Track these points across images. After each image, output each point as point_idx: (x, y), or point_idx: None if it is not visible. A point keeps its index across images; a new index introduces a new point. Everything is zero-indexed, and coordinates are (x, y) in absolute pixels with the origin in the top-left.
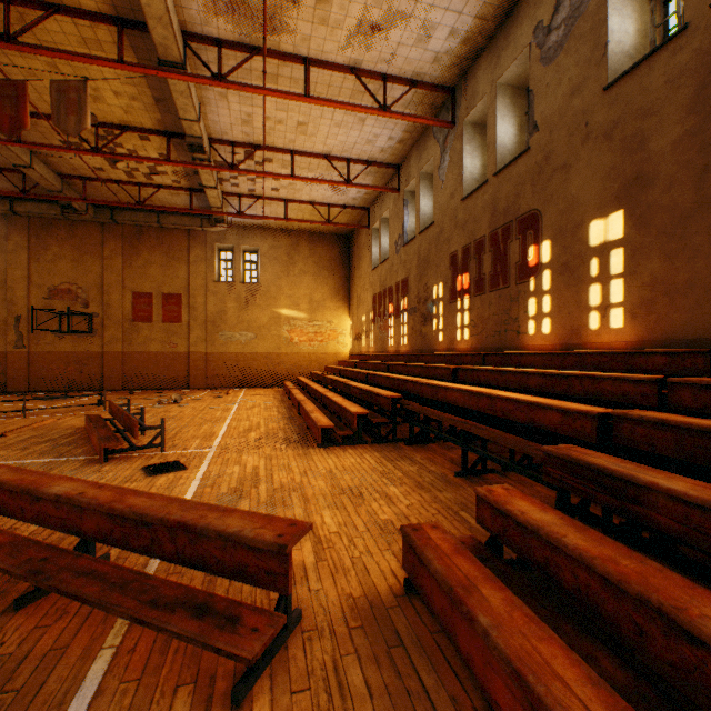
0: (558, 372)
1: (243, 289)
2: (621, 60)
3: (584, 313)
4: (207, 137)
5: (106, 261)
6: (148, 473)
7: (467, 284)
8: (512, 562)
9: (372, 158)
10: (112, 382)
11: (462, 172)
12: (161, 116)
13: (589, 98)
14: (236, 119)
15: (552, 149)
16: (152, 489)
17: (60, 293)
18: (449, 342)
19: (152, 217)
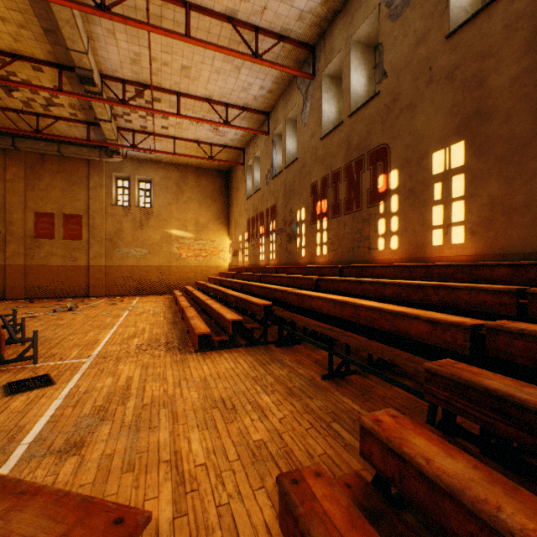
0: (414, 283)
1: (138, 212)
2: (460, 14)
3: (428, 231)
4: (98, 72)
5: (8, 184)
6: (6, 392)
7: (325, 209)
8: (400, 498)
9: (247, 104)
10: (14, 292)
11: (321, 116)
12: (52, 47)
13: (432, 46)
14: (125, 57)
15: (399, 92)
16: (2, 414)
17: None
18: (310, 257)
19: (53, 146)
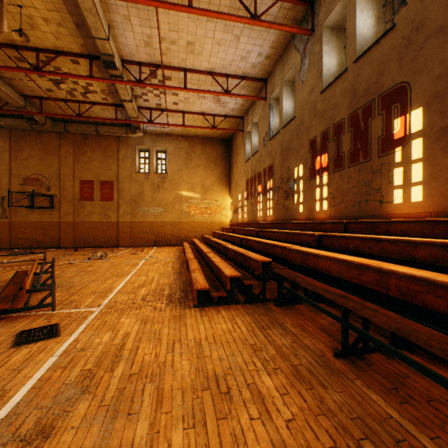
0: None
1: (156, 177)
2: None
3: None
4: (119, 57)
5: (61, 159)
6: (15, 343)
7: (325, 163)
8: None
9: (245, 73)
10: (66, 242)
11: (321, 69)
12: (83, 40)
13: None
14: (139, 41)
15: (425, 16)
16: None
17: (31, 181)
18: (308, 213)
19: (92, 127)
